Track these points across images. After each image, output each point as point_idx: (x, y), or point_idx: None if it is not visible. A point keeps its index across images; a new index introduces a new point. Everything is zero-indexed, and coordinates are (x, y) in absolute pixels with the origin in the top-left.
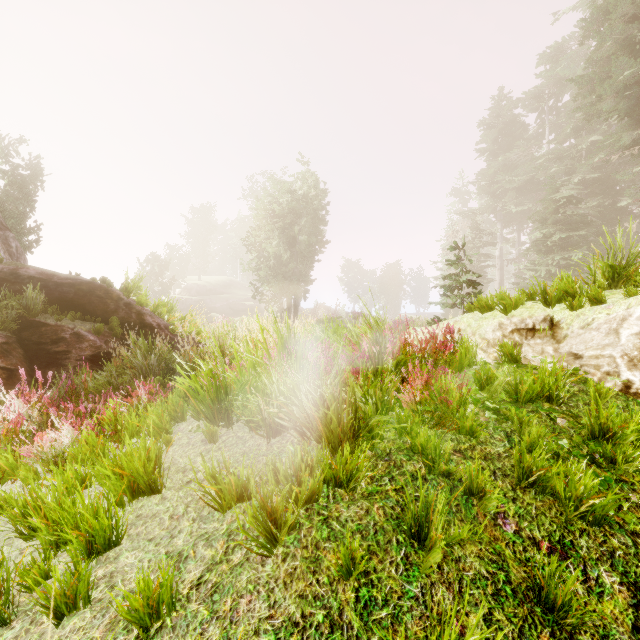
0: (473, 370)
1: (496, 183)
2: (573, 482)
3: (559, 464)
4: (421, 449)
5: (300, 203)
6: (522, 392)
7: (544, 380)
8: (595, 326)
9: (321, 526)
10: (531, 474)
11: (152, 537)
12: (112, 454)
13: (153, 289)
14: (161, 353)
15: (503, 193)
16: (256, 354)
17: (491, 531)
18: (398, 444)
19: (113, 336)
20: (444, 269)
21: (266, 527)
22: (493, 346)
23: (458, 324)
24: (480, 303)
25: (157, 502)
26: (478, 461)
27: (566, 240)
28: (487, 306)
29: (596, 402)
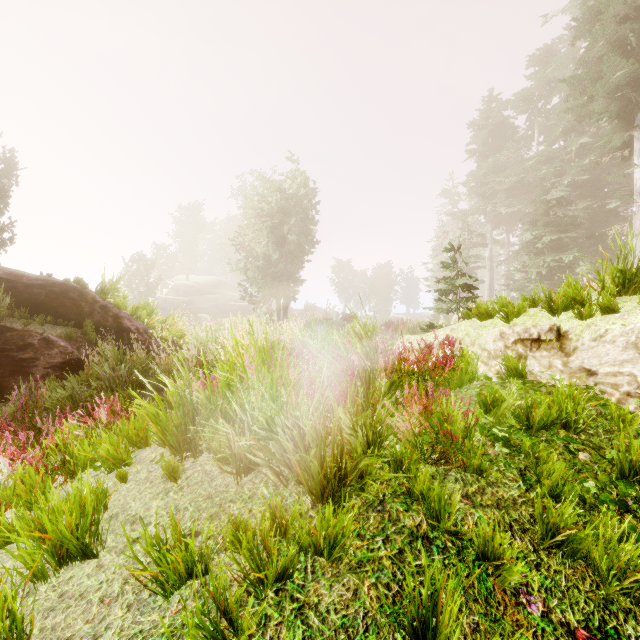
0: (474, 386)
1: (486, 184)
2: (611, 544)
3: (586, 513)
4: (421, 496)
5: (289, 202)
6: (535, 418)
7: (560, 404)
8: (609, 338)
9: (294, 621)
10: (557, 532)
11: (69, 635)
12: (41, 504)
13: (139, 289)
14: (138, 360)
15: (493, 194)
16: (230, 371)
17: (513, 614)
18: (393, 487)
19: (87, 341)
20: (434, 270)
21: (216, 635)
22: (494, 358)
23: (455, 332)
24: (479, 310)
25: (90, 572)
26: (490, 510)
27: (556, 242)
28: (487, 313)
29: (619, 430)
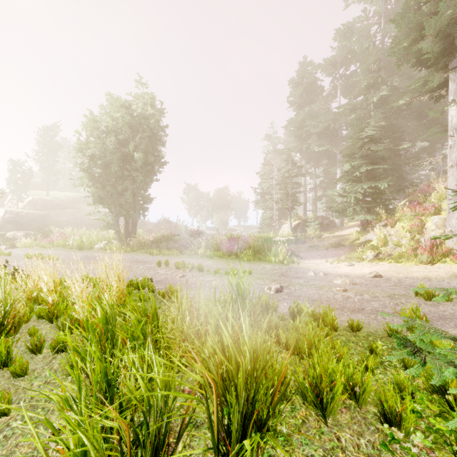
0: None
1: (302, 129)
2: None
3: None
4: None
5: (136, 120)
6: None
7: None
8: None
9: None
10: None
11: None
12: None
13: None
14: None
15: (307, 137)
16: None
17: None
18: None
19: None
20: (262, 193)
21: None
22: None
23: None
24: None
25: None
26: None
27: (368, 172)
28: None
29: None
